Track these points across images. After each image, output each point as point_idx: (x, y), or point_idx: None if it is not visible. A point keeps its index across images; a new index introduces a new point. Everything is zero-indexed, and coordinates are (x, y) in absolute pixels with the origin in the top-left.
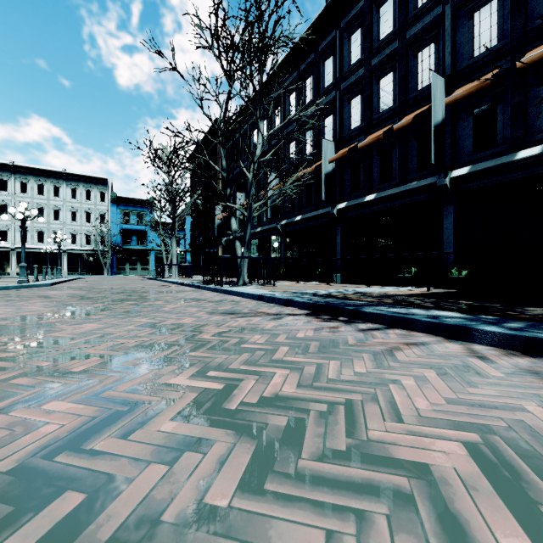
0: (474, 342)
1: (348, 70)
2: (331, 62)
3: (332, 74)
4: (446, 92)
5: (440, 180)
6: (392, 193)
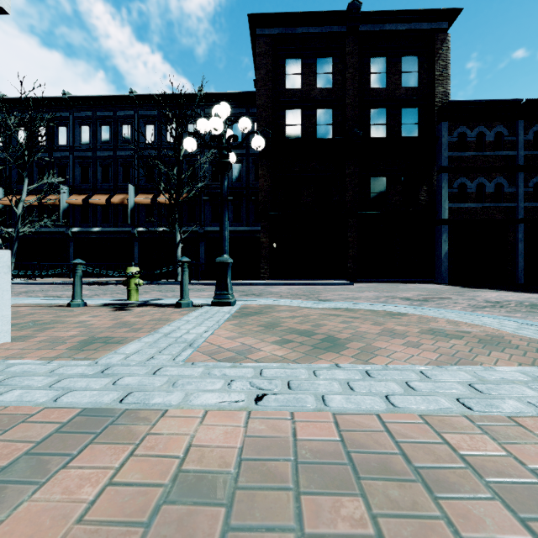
0: None
1: (79, 146)
2: (64, 130)
3: (65, 139)
4: (136, 192)
5: (133, 231)
6: (110, 231)
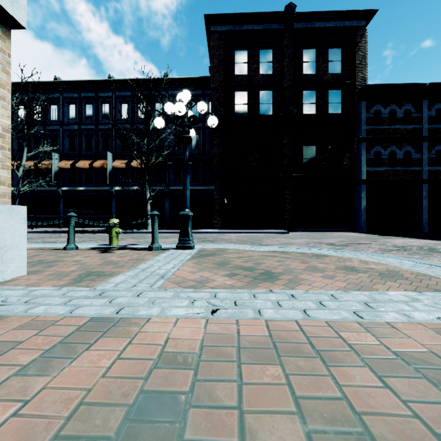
0: None
1: (68, 121)
2: (56, 108)
3: (56, 115)
4: (113, 158)
5: (111, 189)
6: (92, 189)
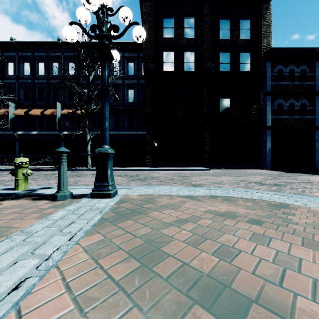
0: (56, 171)
1: (23, 76)
2: (12, 65)
3: (13, 71)
4: (62, 107)
5: (60, 133)
6: (44, 133)
